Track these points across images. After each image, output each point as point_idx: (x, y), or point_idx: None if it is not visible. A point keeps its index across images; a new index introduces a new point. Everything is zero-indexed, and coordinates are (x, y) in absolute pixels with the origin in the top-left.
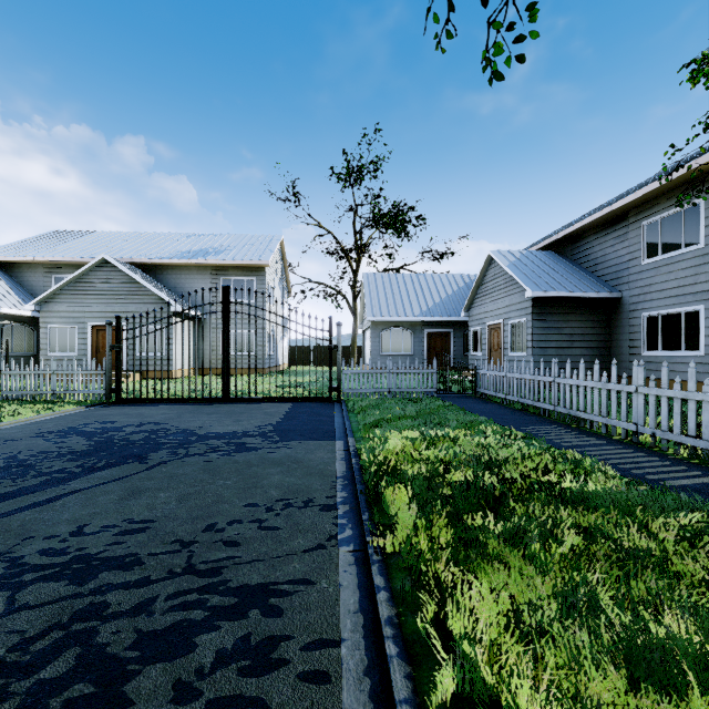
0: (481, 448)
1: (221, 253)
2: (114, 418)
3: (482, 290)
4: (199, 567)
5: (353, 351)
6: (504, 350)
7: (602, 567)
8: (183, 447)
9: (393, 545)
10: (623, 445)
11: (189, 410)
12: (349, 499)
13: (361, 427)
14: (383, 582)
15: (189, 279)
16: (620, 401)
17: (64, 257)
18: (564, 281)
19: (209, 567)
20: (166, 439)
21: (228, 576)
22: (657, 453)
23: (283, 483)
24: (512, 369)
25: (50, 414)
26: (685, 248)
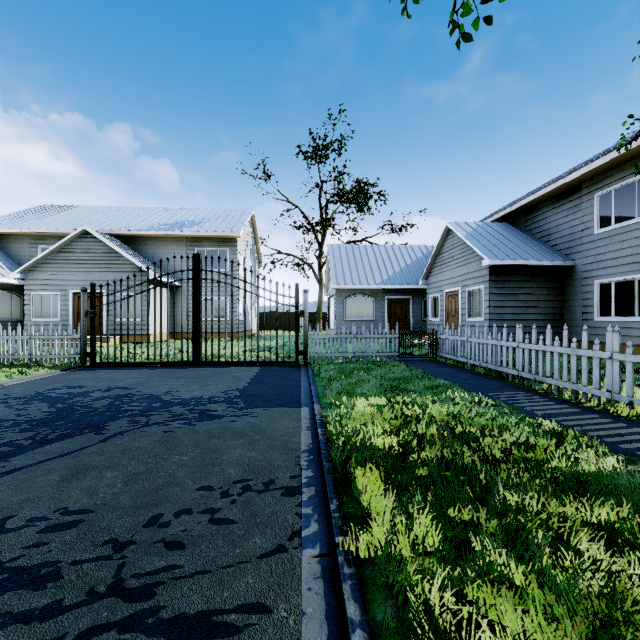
0: (451, 416)
1: (195, 225)
2: (84, 382)
3: (440, 260)
4: (129, 584)
5: (319, 317)
6: (461, 316)
7: (639, 594)
8: (145, 414)
9: (367, 547)
10: (598, 414)
11: (160, 374)
12: (315, 479)
13: (327, 392)
14: (359, 612)
15: (166, 250)
16: (580, 365)
17: (49, 229)
18: (519, 251)
19: (141, 584)
20: (130, 405)
21: (162, 599)
22: (638, 423)
23: (243, 459)
24: (473, 334)
25: (22, 378)
26: (638, 217)
